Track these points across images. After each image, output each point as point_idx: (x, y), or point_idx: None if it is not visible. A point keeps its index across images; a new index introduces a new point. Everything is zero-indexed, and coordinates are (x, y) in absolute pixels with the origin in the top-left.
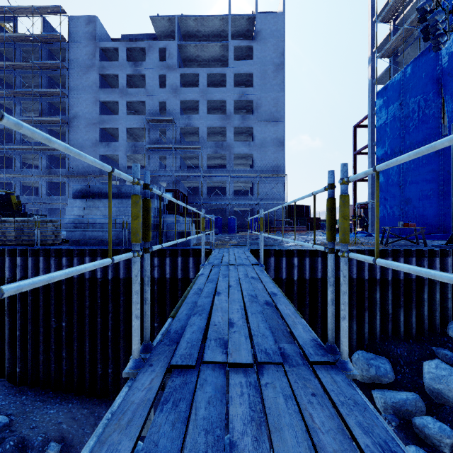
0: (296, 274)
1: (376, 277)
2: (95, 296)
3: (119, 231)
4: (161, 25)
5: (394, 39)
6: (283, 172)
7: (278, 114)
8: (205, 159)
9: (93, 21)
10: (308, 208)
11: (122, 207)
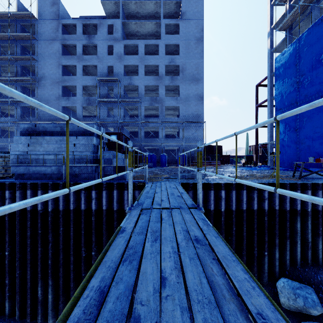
0: (224, 206)
1: (296, 208)
2: (37, 227)
3: (60, 166)
4: (109, 8)
5: (290, 15)
6: (202, 120)
7: (199, 76)
8: (143, 110)
9: (56, 3)
10: (220, 148)
11: (63, 143)
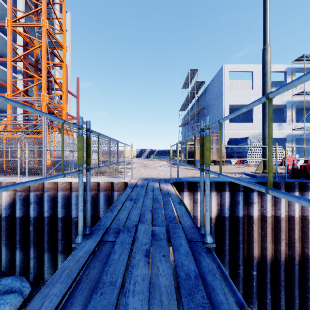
0: None
1: None
2: None
3: None
4: None
5: None
6: None
7: None
8: None
9: None
10: None
11: None
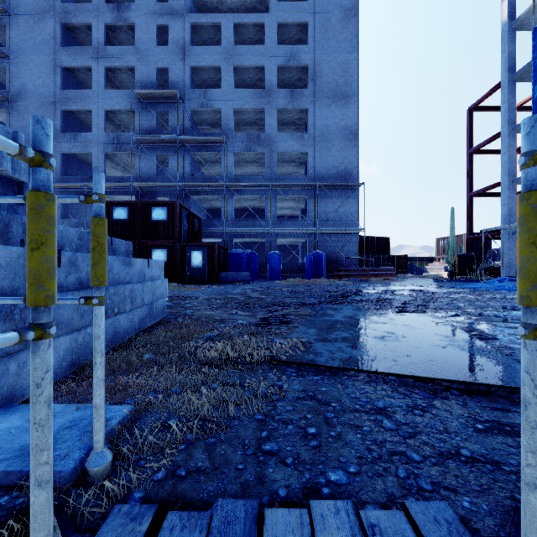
0: None
1: None
2: None
3: None
4: None
5: None
6: (356, 181)
7: (348, 88)
8: (231, 160)
9: None
10: (386, 241)
11: None
